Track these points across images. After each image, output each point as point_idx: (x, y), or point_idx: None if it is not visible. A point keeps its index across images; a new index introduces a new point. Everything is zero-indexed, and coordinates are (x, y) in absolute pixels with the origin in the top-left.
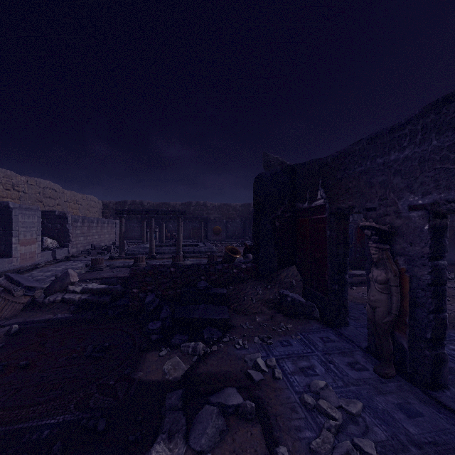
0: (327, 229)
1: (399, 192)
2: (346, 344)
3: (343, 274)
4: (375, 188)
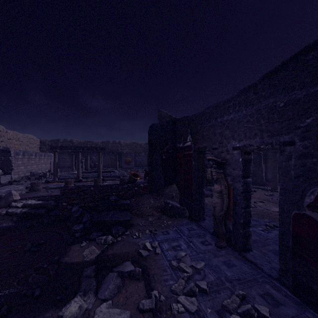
0: (192, 161)
1: (228, 139)
2: (202, 231)
3: (202, 188)
4: (216, 136)
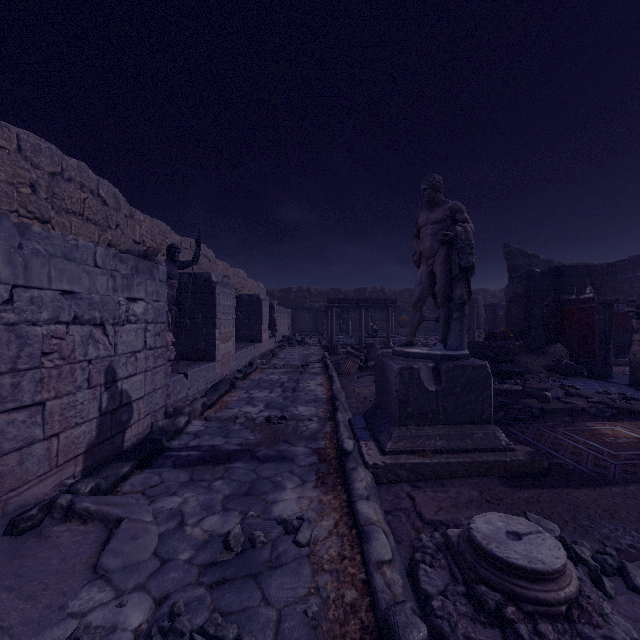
0: (595, 314)
1: None
2: (613, 384)
3: (608, 344)
4: (634, 289)
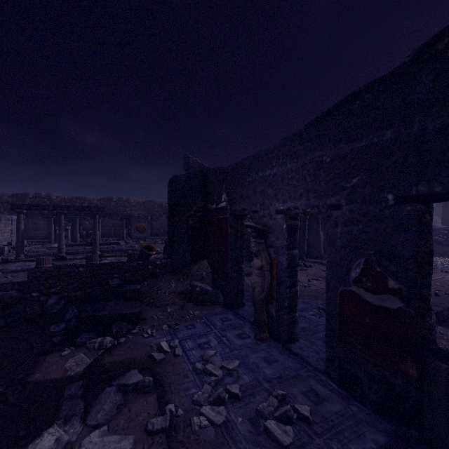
0: (228, 227)
1: (271, 199)
2: (240, 321)
3: (241, 264)
4: (257, 195)
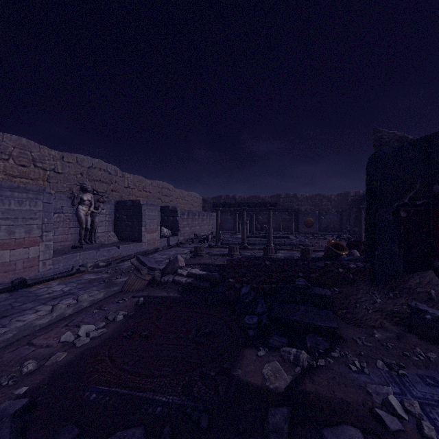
0: None
1: None
2: None
3: None
4: None
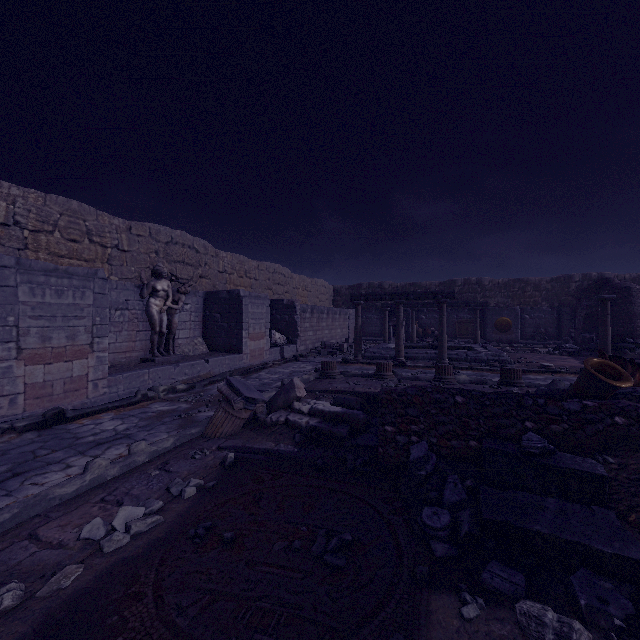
0: None
1: None
2: None
3: None
4: None
